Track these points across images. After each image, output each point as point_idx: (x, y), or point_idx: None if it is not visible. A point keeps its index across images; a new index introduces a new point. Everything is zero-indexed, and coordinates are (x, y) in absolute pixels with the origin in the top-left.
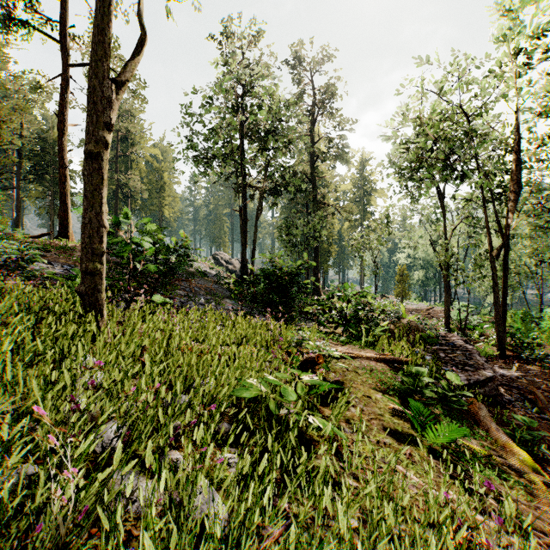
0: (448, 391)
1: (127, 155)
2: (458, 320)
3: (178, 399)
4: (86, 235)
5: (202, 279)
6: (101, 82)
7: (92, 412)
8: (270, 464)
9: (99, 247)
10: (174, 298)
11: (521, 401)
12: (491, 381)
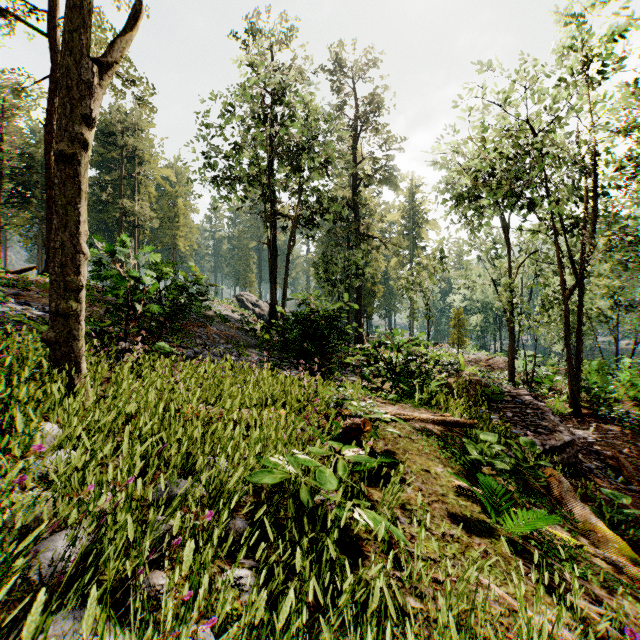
0: (522, 461)
1: (134, 177)
2: (524, 372)
3: (174, 486)
4: (57, 264)
5: (222, 325)
6: (79, 61)
7: (16, 527)
8: (300, 584)
9: (74, 279)
10: (186, 347)
11: (602, 469)
12: (569, 446)
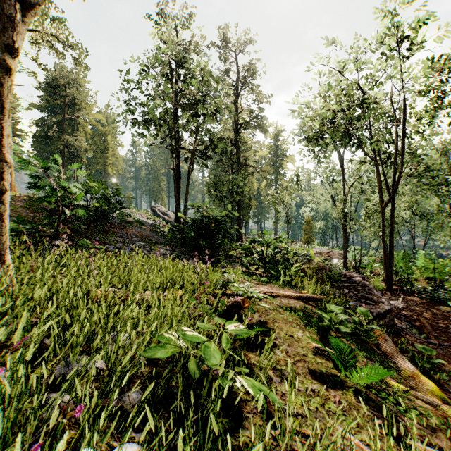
0: (359, 325)
1: (74, 119)
2: (353, 260)
3: (75, 363)
4: None
5: (139, 228)
6: None
7: None
8: None
9: None
10: (109, 244)
11: (410, 328)
12: (389, 312)
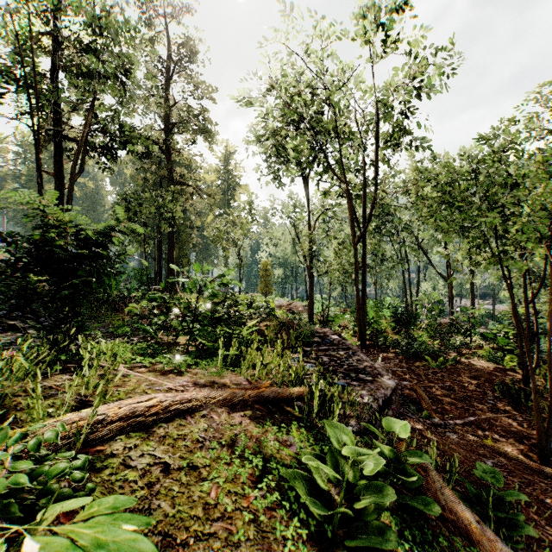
0: (391, 461)
1: None
2: (320, 312)
3: None
4: None
5: None
6: None
7: None
8: None
9: None
10: None
11: (405, 403)
12: (393, 391)
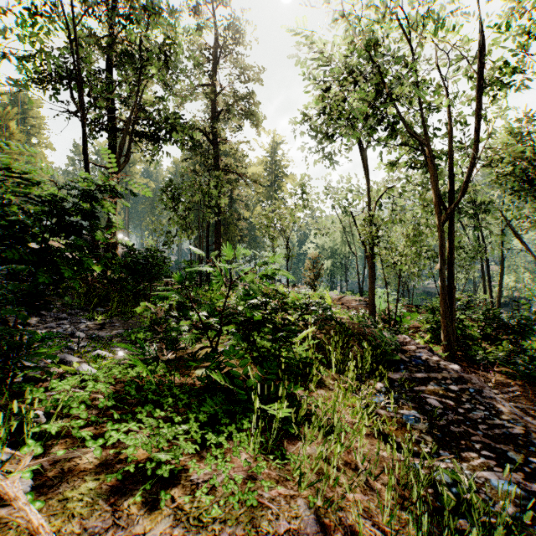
0: None
1: None
2: (384, 310)
3: None
4: None
5: None
6: None
7: None
8: None
9: None
10: None
11: None
12: None
